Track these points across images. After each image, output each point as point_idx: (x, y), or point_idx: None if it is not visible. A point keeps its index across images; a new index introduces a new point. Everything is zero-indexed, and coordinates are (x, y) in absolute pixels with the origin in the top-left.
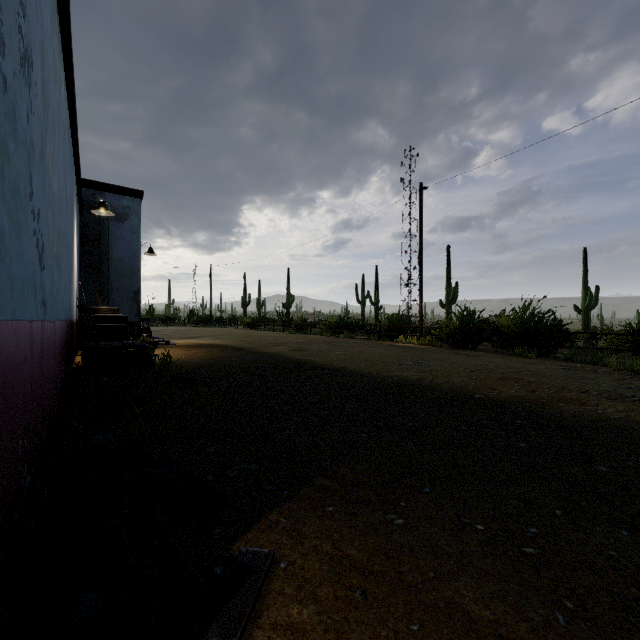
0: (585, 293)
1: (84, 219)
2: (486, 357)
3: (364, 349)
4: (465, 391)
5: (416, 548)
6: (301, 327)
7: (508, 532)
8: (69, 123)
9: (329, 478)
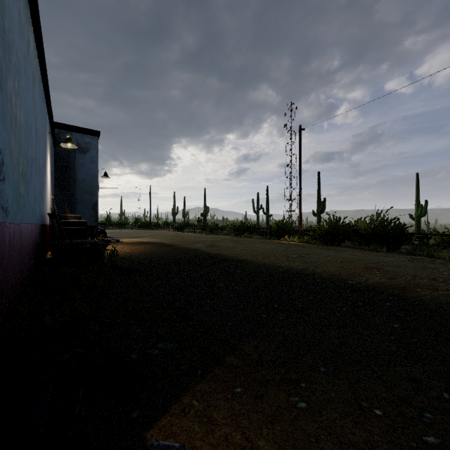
0: (417, 205)
1: (57, 151)
2: (349, 251)
3: (260, 245)
4: (340, 278)
5: (322, 437)
6: (214, 230)
7: (405, 417)
8: (40, 77)
9: (237, 357)
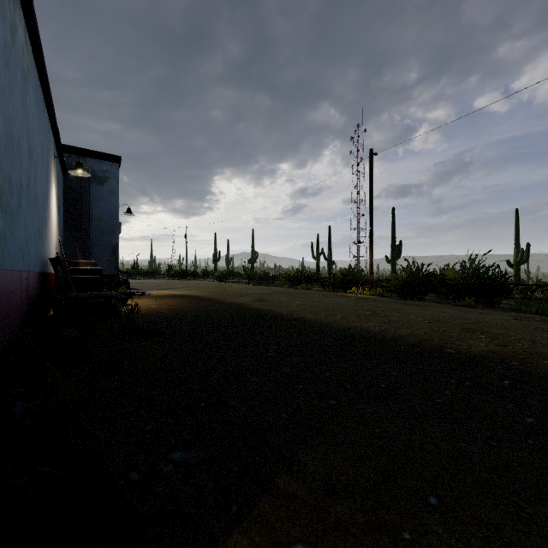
0: (517, 249)
1: (67, 181)
2: (436, 307)
3: (321, 299)
4: (432, 344)
5: None
6: (264, 280)
7: None
8: (38, 81)
9: (294, 477)
